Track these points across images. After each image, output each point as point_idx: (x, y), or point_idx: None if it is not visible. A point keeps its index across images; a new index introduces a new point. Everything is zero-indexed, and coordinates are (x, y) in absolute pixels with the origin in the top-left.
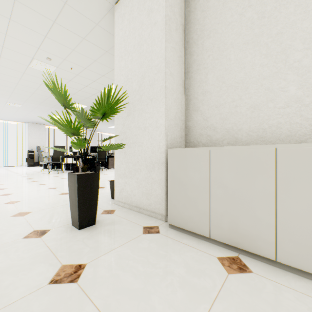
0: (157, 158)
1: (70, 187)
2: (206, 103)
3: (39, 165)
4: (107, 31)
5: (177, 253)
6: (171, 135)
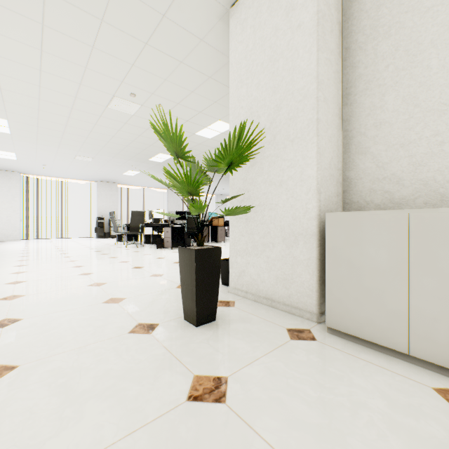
0: (302, 227)
1: (182, 267)
2: (382, 141)
3: (110, 236)
4: (215, 48)
5: (359, 374)
6: (325, 192)
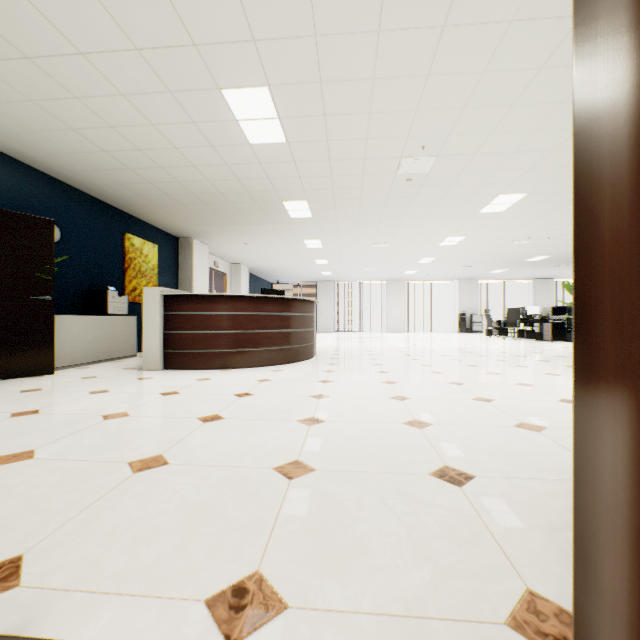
0: None
1: None
2: None
3: (471, 332)
4: None
5: None
6: None
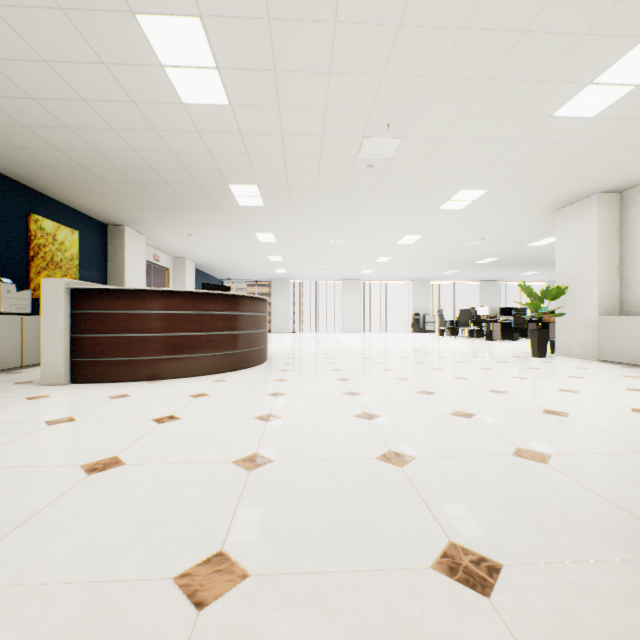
0: (591, 322)
1: (530, 337)
2: (635, 284)
3: (424, 332)
4: (545, 219)
5: (597, 364)
6: (603, 307)
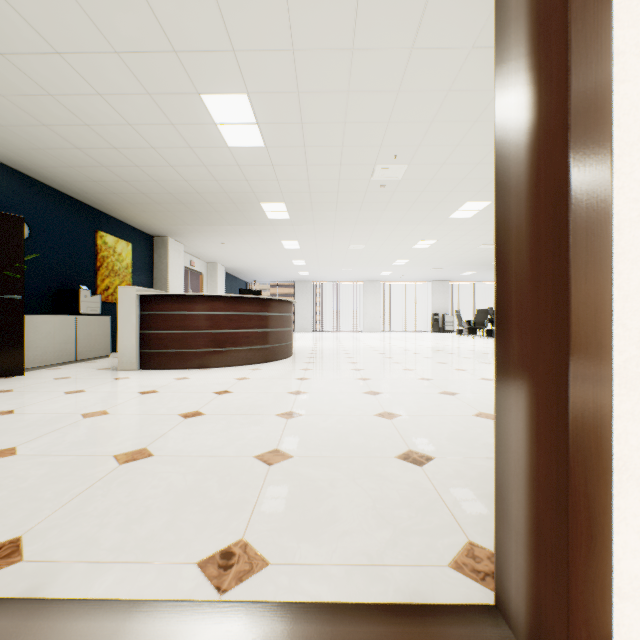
0: None
1: None
2: None
3: (444, 331)
4: None
5: None
6: None
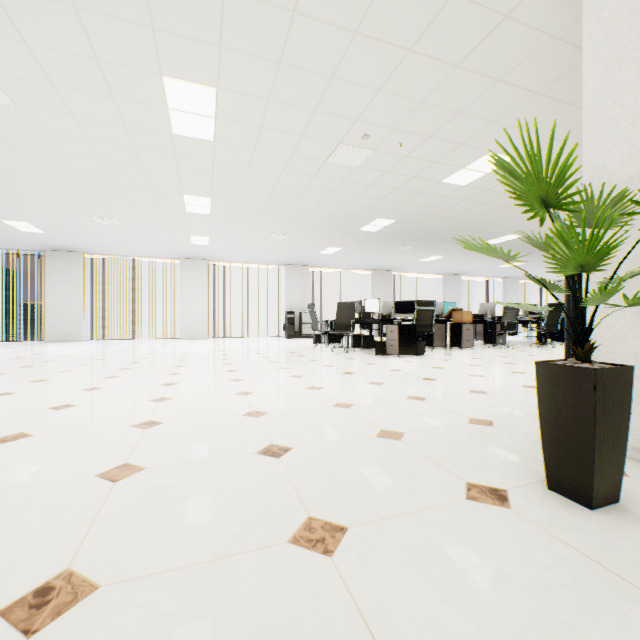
0: None
1: (548, 398)
2: None
3: (301, 336)
4: (526, 24)
5: None
6: None
